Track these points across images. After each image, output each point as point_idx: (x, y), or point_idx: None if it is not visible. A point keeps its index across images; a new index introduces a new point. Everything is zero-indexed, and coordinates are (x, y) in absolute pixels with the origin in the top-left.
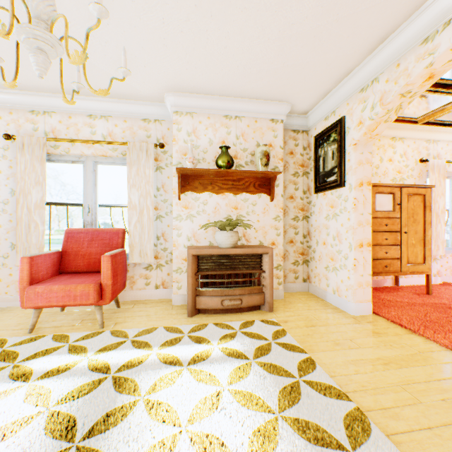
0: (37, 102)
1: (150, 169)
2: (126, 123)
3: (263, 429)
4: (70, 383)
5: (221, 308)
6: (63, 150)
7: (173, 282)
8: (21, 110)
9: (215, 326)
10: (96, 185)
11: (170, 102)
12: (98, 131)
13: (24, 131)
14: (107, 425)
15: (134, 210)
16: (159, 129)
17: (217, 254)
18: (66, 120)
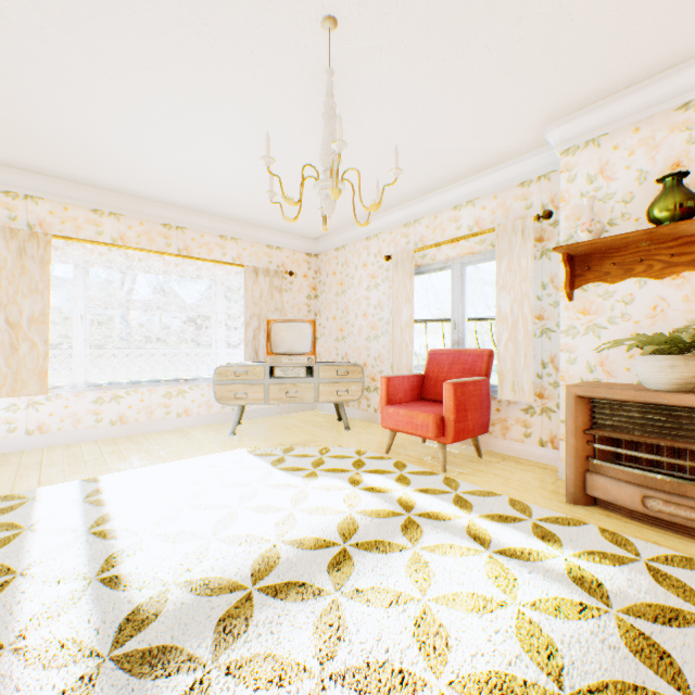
0: (407, 213)
1: (526, 258)
2: (495, 200)
3: (516, 682)
4: (377, 504)
5: (643, 513)
6: (429, 259)
7: (559, 439)
8: (397, 227)
9: (600, 533)
10: (463, 293)
11: (552, 141)
12: (463, 224)
13: (399, 248)
14: (373, 549)
15: (503, 323)
16: (544, 189)
17: (637, 401)
18: (431, 223)
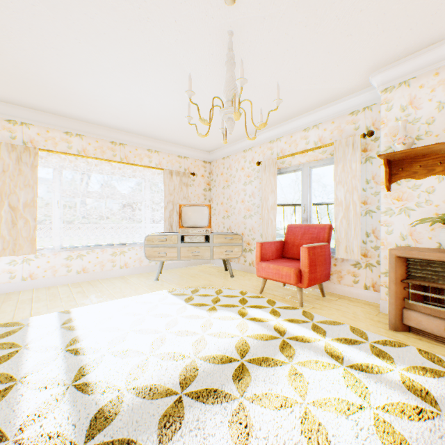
0: (272, 134)
1: (355, 163)
2: (333, 124)
3: None
4: (259, 330)
5: None
6: (287, 164)
7: (380, 285)
8: (265, 143)
9: (418, 352)
10: (310, 187)
11: (375, 83)
12: (310, 140)
13: (266, 157)
14: (262, 364)
15: (339, 207)
16: (367, 116)
17: (440, 260)
18: (288, 140)
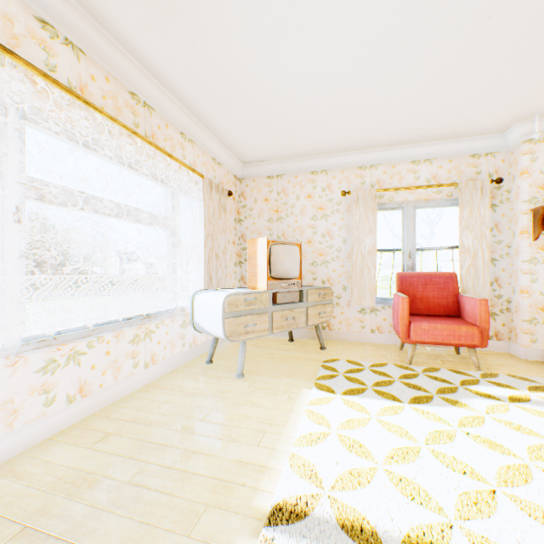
0: (365, 158)
1: (484, 209)
2: (450, 163)
3: None
4: None
5: None
6: (387, 199)
7: (524, 333)
8: (350, 168)
9: None
10: (414, 230)
11: (522, 131)
12: (420, 176)
13: (352, 186)
14: None
15: (465, 254)
16: (490, 163)
17: None
18: (389, 170)
